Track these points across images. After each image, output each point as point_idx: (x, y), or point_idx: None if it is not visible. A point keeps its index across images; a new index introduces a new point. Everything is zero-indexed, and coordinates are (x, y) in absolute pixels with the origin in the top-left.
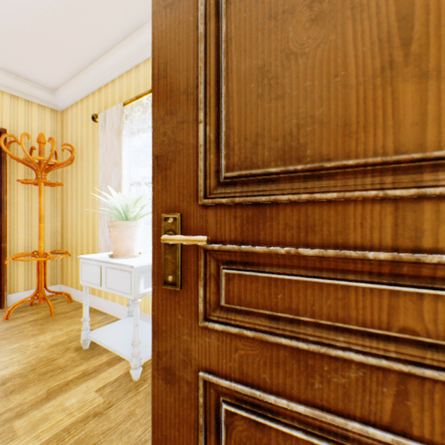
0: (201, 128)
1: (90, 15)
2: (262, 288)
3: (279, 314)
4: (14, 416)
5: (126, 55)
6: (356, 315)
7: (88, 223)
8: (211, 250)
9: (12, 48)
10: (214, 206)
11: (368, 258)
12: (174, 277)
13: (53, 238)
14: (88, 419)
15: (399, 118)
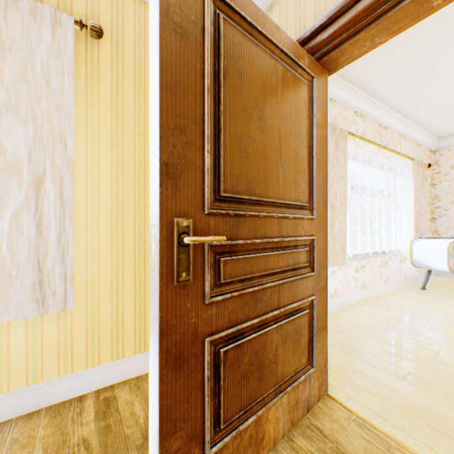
0: (209, 157)
1: None
2: (241, 264)
3: (248, 276)
4: None
5: None
6: (270, 266)
7: None
8: (212, 246)
9: None
10: (214, 214)
11: (274, 241)
12: (188, 272)
13: None
14: None
15: (279, 186)
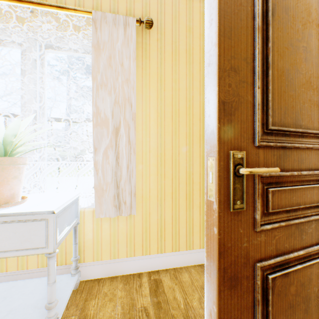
0: (259, 92)
1: None
2: (287, 195)
3: (293, 208)
4: None
5: None
6: (315, 199)
7: None
8: (261, 177)
9: None
10: (263, 147)
11: None
12: (242, 200)
13: None
14: None
15: None
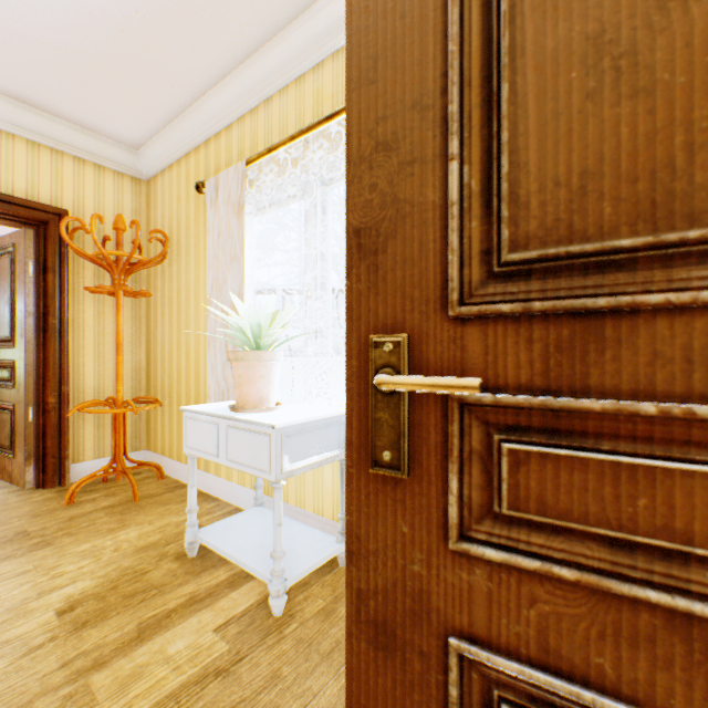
0: (455, 171)
1: (197, 20)
2: (596, 483)
3: (641, 539)
4: (90, 667)
5: (250, 83)
6: None
7: (189, 355)
8: (474, 405)
9: (78, 83)
10: (480, 319)
11: None
12: (395, 453)
13: (134, 377)
14: (207, 680)
15: None
